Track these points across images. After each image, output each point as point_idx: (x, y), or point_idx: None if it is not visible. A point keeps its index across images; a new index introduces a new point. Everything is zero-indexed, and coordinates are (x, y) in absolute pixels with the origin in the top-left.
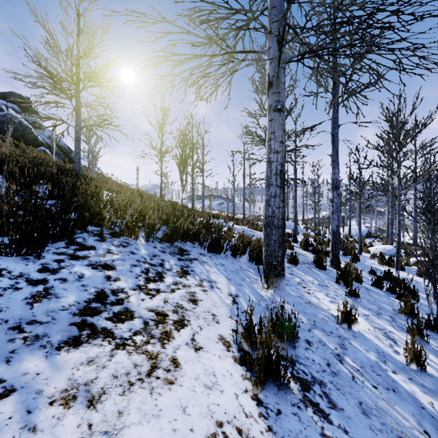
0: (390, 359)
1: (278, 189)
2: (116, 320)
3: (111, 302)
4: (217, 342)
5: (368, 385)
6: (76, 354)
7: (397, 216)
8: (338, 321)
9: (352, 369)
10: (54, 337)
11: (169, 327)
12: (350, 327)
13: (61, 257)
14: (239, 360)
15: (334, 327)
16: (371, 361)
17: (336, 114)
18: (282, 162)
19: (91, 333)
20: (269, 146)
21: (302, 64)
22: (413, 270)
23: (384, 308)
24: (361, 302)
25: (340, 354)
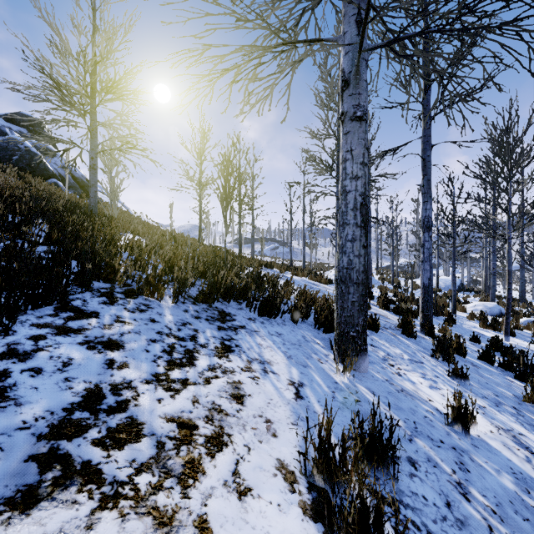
0: (533, 486)
1: (357, 230)
2: (111, 444)
3: (107, 407)
4: (275, 475)
5: None
6: (21, 528)
7: (507, 265)
8: (448, 422)
9: (485, 512)
10: None
11: (197, 450)
12: (468, 431)
13: (43, 331)
14: (310, 509)
15: (443, 431)
16: (508, 492)
17: (428, 131)
18: (363, 192)
19: (60, 476)
20: (345, 170)
21: (394, 51)
22: (525, 335)
23: (502, 395)
24: (471, 385)
25: (461, 481)
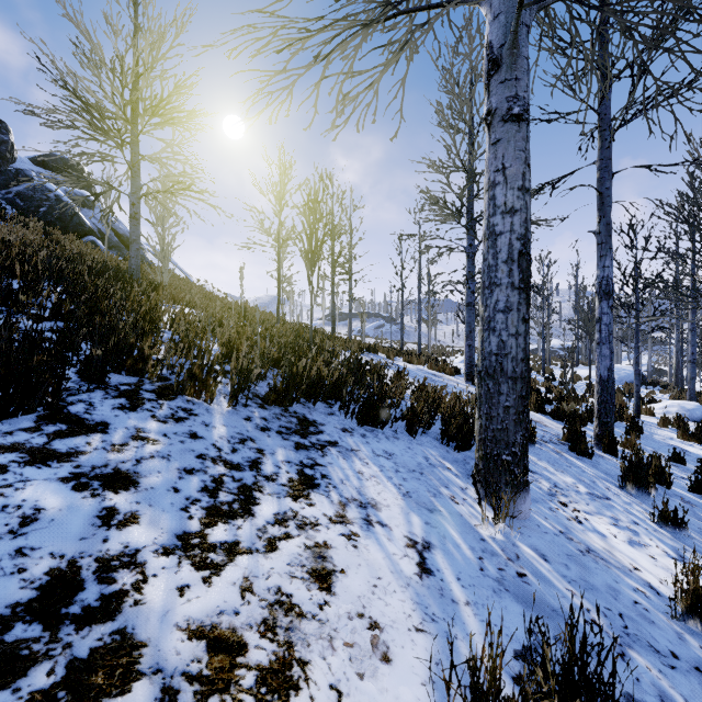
0: None
1: (513, 293)
2: None
3: (81, 610)
4: None
5: None
6: None
7: None
8: (676, 613)
9: None
10: None
11: None
12: None
13: (4, 459)
14: None
15: (671, 632)
16: None
17: (607, 152)
18: (523, 234)
19: None
20: (494, 201)
21: (579, 1)
22: None
23: None
24: (690, 537)
25: None
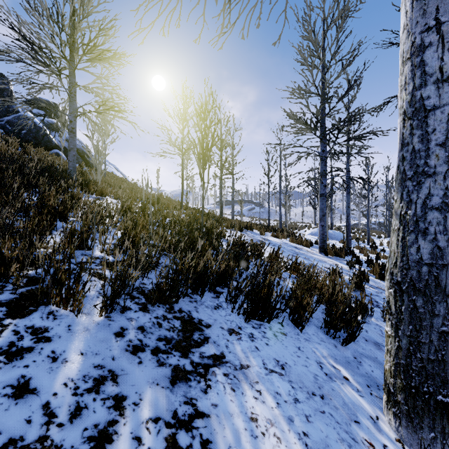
0: None
1: None
2: None
3: None
4: None
5: None
6: None
7: None
8: None
9: None
10: None
11: None
12: None
13: None
14: None
15: None
16: None
17: None
18: None
19: None
20: (421, 69)
21: None
22: None
23: None
24: None
25: None
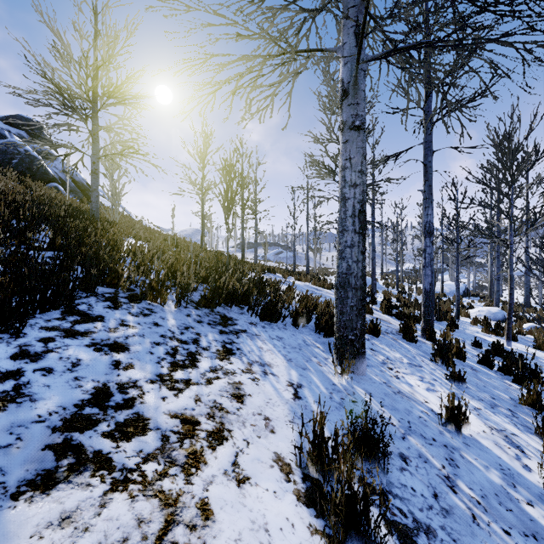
0: (520, 481)
1: (356, 236)
2: (119, 436)
3: (115, 404)
4: (272, 466)
5: (497, 530)
6: (43, 505)
7: (509, 270)
8: (441, 422)
9: (470, 502)
10: (13, 473)
11: (200, 444)
12: (460, 431)
13: (52, 334)
14: (304, 497)
15: (436, 430)
16: (495, 486)
17: (429, 137)
18: (361, 199)
19: (75, 463)
20: (344, 178)
21: (391, 63)
22: (528, 340)
23: (499, 398)
24: (468, 388)
25: (450, 475)
